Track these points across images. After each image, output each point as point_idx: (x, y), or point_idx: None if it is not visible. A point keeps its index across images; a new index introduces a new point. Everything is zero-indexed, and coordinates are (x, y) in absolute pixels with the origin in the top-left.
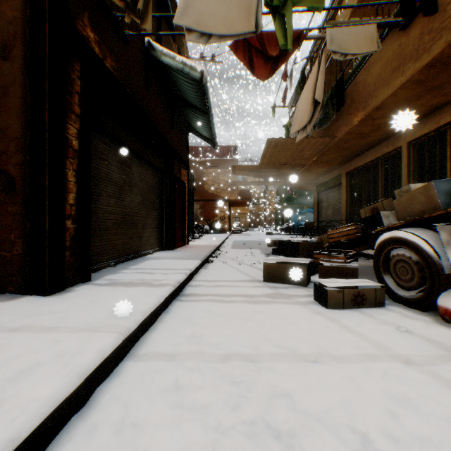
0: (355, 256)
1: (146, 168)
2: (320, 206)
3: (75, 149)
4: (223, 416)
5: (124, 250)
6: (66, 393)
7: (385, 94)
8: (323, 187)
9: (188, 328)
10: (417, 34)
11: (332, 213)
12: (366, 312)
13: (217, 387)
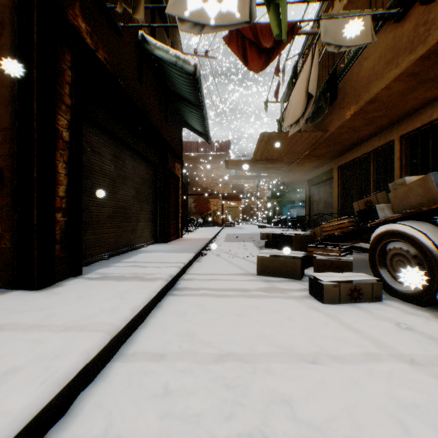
0: (349, 250)
1: (140, 161)
2: (312, 199)
3: (65, 141)
4: (216, 427)
5: (117, 243)
6: (42, 404)
7: (379, 87)
8: (315, 181)
9: (180, 325)
10: (412, 26)
11: (324, 206)
12: (363, 307)
13: (210, 392)
